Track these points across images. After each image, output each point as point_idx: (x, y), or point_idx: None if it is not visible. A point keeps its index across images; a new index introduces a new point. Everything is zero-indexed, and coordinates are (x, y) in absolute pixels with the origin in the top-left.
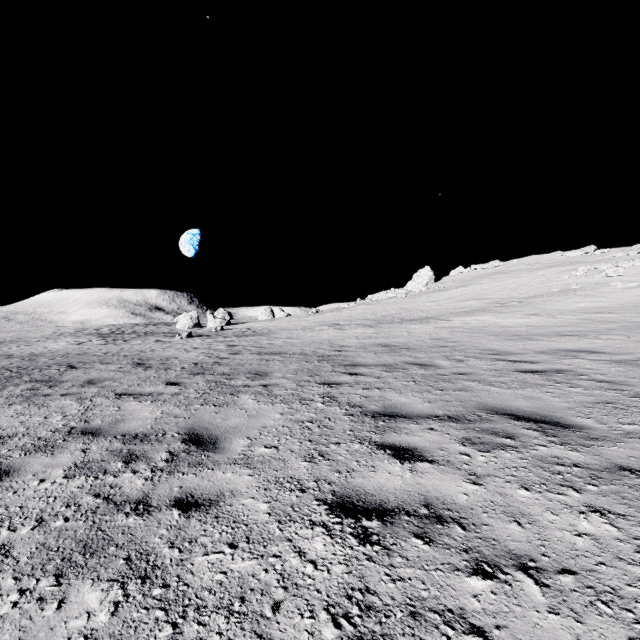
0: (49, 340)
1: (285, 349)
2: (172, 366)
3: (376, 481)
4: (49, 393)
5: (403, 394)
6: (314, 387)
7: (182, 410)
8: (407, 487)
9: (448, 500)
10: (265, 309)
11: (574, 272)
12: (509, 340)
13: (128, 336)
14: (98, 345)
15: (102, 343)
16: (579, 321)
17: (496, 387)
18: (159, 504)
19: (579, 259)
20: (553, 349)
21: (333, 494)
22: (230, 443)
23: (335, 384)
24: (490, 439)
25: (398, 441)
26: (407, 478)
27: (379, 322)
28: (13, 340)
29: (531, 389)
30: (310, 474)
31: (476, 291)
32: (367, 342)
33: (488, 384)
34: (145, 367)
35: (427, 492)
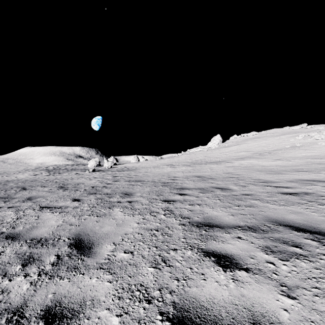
0: (20, 173)
1: (143, 178)
2: (79, 188)
3: (207, 291)
4: (2, 206)
5: (214, 209)
6: (159, 203)
7: (76, 219)
8: (234, 299)
9: (273, 318)
10: (134, 157)
11: (297, 137)
12: (268, 174)
13: (62, 171)
14: (44, 176)
15: (47, 175)
16: (305, 163)
17: (272, 204)
18: (31, 314)
19: (299, 130)
20: (296, 179)
21: (174, 306)
22: (101, 248)
23: (172, 201)
24: (284, 248)
25: (218, 248)
26: (232, 288)
27: (194, 163)
28: (1, 173)
29: (295, 206)
30: (155, 281)
31: (245, 147)
32: (188, 174)
33: (266, 202)
34: (64, 189)
35: (252, 306)
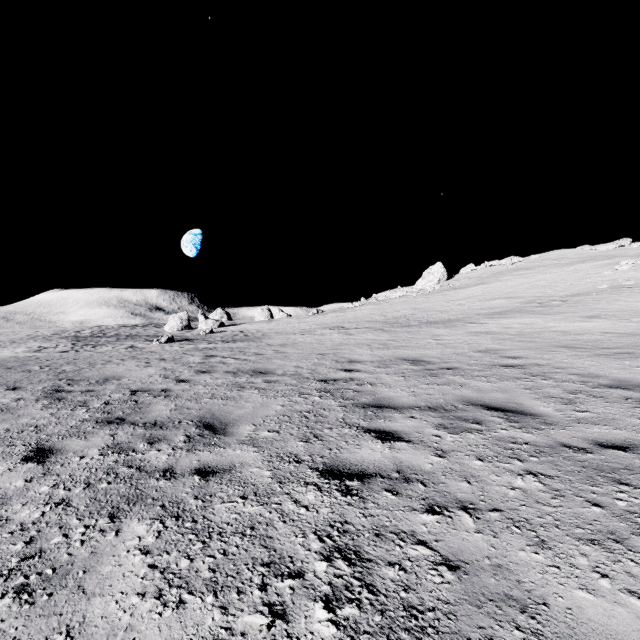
0: (12, 345)
1: (274, 364)
2: (94, 398)
3: None
4: None
5: (558, 555)
6: (308, 489)
7: None
8: None
9: None
10: (263, 309)
11: (618, 266)
12: (603, 356)
13: (105, 340)
14: (55, 353)
15: (64, 350)
16: None
17: None
18: None
19: (615, 253)
20: None
21: None
22: None
23: (355, 477)
24: None
25: None
26: None
27: (392, 325)
28: None
29: None
30: None
31: (500, 289)
32: (385, 355)
33: None
34: (53, 399)
35: None
